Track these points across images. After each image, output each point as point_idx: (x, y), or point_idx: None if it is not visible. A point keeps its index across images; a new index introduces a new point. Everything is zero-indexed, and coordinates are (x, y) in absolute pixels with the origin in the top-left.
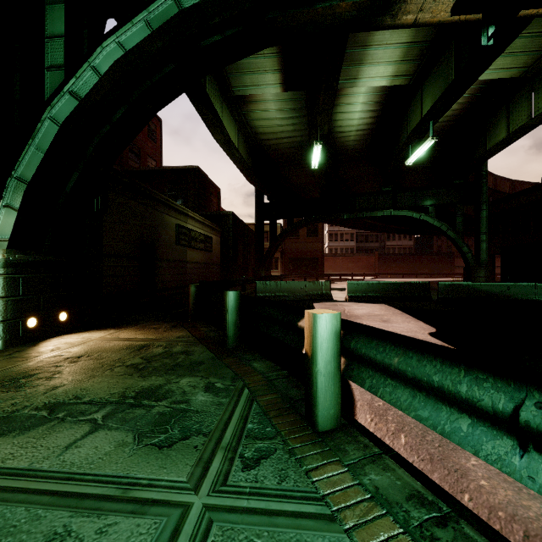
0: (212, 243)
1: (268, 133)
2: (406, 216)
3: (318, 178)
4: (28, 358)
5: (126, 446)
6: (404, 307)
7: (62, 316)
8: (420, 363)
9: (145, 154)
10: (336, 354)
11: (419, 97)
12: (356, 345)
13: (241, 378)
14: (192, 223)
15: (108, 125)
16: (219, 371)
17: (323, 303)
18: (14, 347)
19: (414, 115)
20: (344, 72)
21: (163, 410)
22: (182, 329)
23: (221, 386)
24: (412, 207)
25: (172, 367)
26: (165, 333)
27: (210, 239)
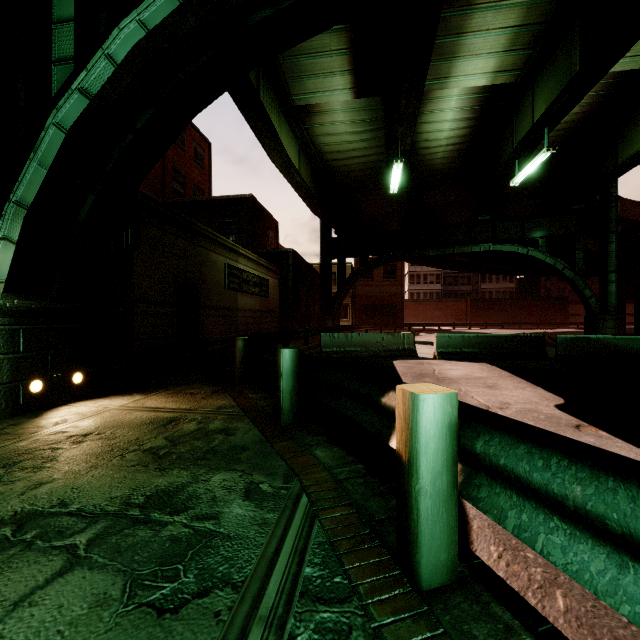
0: (269, 287)
1: (335, 152)
2: (508, 251)
3: (398, 206)
4: (21, 435)
5: (107, 607)
6: (512, 368)
7: (76, 377)
8: (639, 507)
9: (191, 183)
10: (451, 461)
11: (529, 98)
12: (487, 448)
13: (298, 476)
14: (244, 262)
15: (131, 134)
16: (268, 462)
17: (406, 361)
18: (11, 418)
19: (522, 122)
20: (431, 70)
21: (179, 531)
22: (225, 395)
23: (268, 489)
24: (516, 239)
25: (203, 455)
26: (203, 401)
27: (266, 281)
